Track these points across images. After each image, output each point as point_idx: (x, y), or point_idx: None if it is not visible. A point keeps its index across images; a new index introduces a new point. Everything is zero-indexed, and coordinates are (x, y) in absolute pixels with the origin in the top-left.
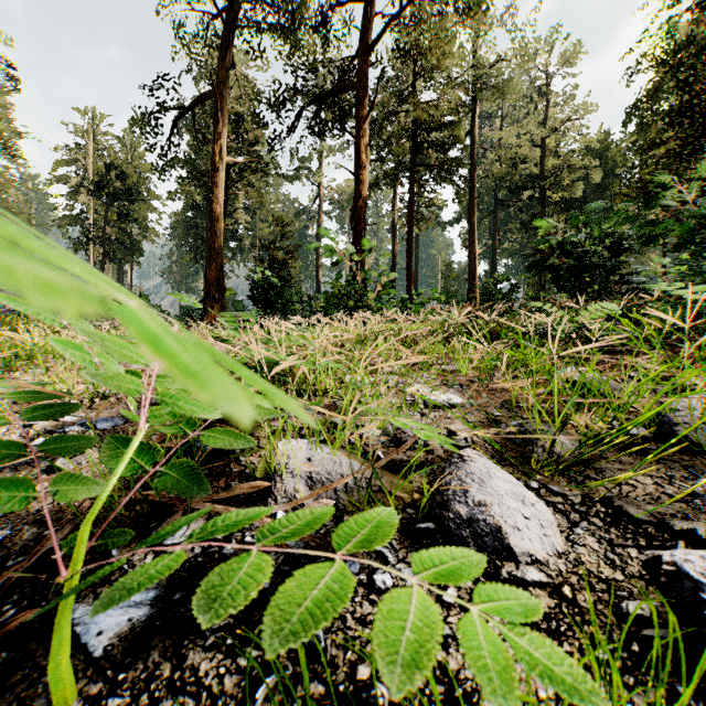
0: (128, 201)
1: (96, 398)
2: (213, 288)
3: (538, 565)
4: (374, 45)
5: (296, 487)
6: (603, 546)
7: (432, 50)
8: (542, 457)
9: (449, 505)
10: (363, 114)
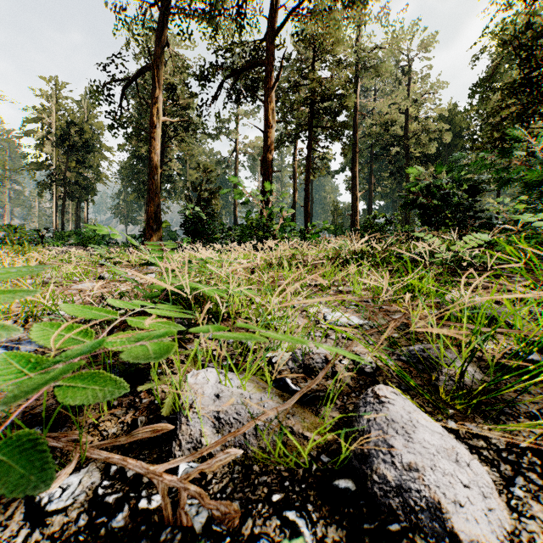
0: (84, 151)
1: (31, 318)
2: (152, 221)
3: None
4: (279, 31)
5: (202, 430)
6: None
7: (324, 36)
8: (448, 386)
9: (371, 462)
10: (270, 84)
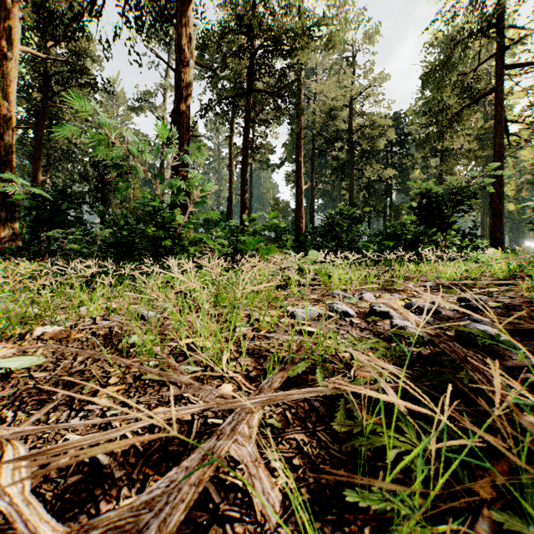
0: None
1: None
2: None
3: None
4: None
5: None
6: None
7: None
8: None
9: None
10: None
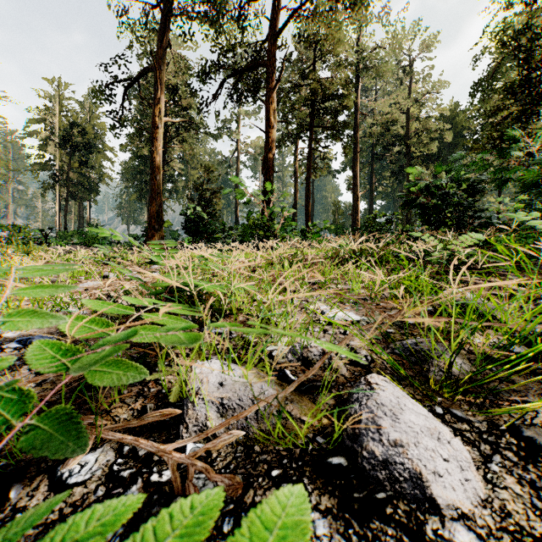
0: (87, 152)
1: None
2: (154, 220)
3: (465, 519)
4: (280, 32)
5: (207, 414)
6: (526, 489)
7: (325, 37)
8: (438, 376)
9: (361, 441)
10: (272, 85)
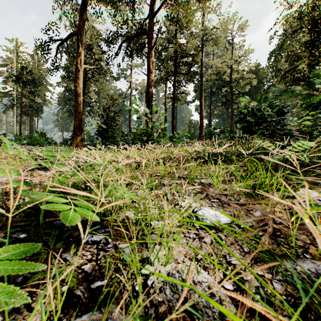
0: (35, 86)
1: None
2: (77, 129)
3: None
4: (156, 13)
5: None
6: None
7: (184, 18)
8: None
9: None
10: (151, 46)
